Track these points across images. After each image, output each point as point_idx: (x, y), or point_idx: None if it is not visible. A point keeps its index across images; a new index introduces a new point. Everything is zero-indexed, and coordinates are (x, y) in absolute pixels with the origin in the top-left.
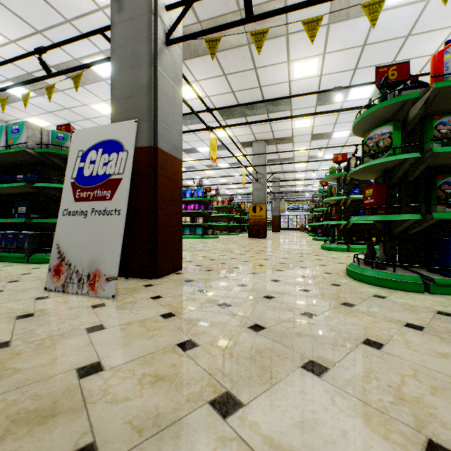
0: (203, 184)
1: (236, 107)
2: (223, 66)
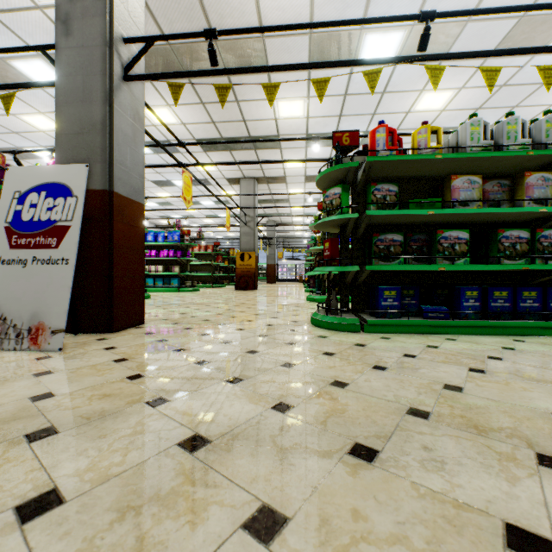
0: (181, 225)
1: (218, 139)
2: (200, 94)
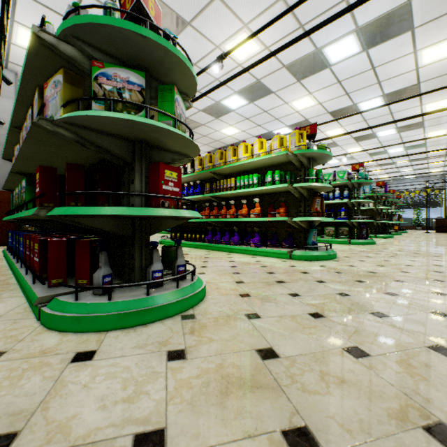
0: None
1: None
2: None
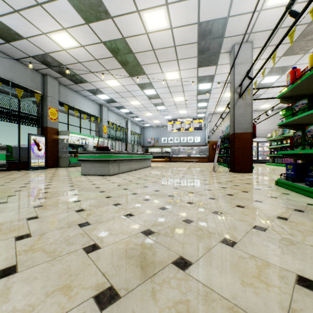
0: None
1: None
2: None
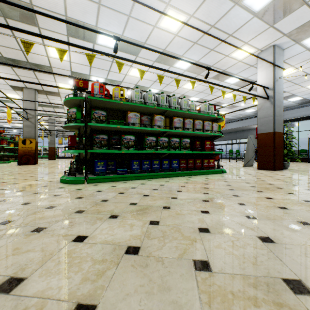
0: None
1: None
2: None
